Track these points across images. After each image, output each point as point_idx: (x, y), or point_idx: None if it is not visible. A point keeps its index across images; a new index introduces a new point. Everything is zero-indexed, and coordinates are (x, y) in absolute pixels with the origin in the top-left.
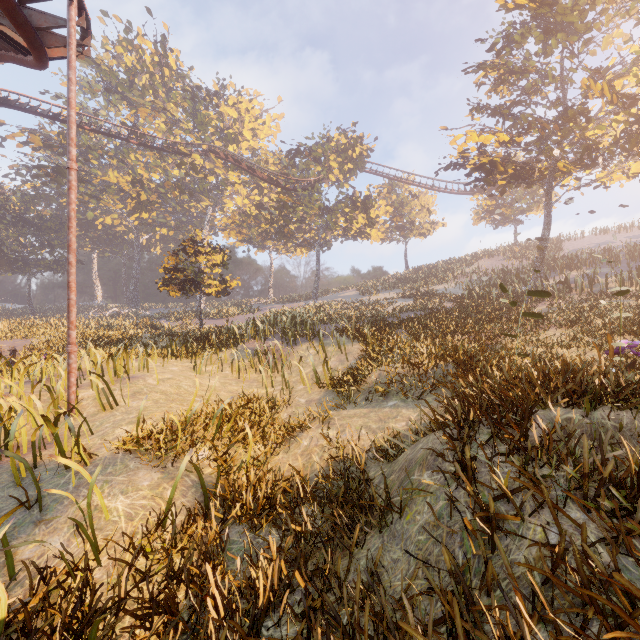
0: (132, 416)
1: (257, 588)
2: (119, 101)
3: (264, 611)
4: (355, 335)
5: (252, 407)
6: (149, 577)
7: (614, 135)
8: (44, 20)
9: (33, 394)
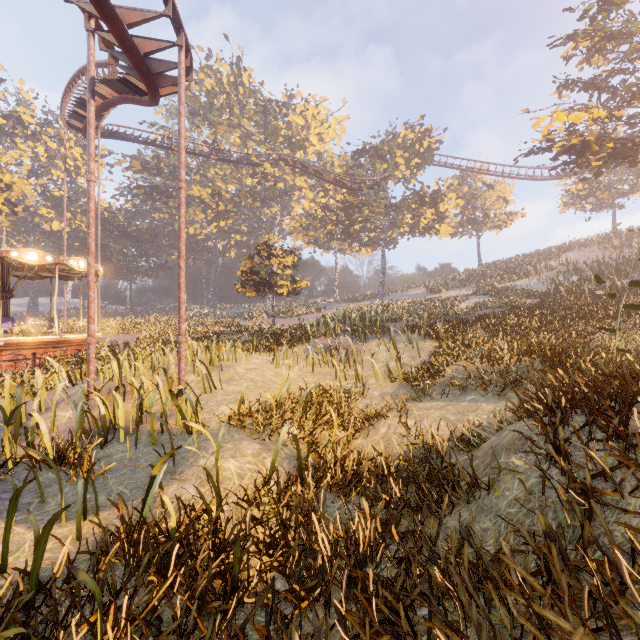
0: (231, 397)
1: (357, 538)
2: (201, 122)
3: (364, 556)
4: (426, 332)
5: (329, 397)
6: (263, 522)
7: None
8: (160, 66)
9: (156, 375)
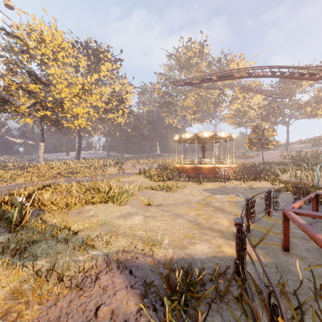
0: None
1: None
2: (187, 71)
3: None
4: None
5: None
6: None
7: None
8: None
9: None
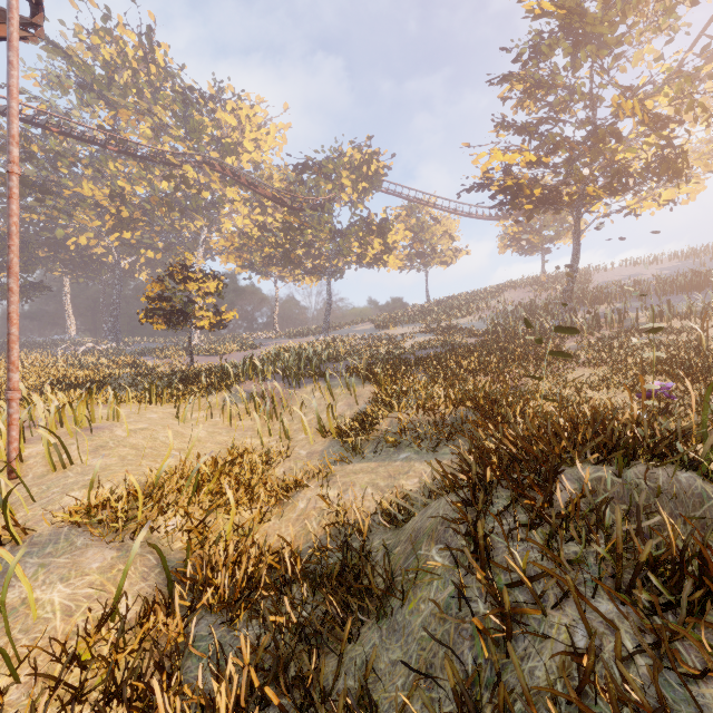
0: (88, 478)
1: (218, 708)
2: (95, 100)
3: None
4: (367, 375)
5: (242, 462)
6: (82, 695)
7: (645, 159)
8: None
9: None
